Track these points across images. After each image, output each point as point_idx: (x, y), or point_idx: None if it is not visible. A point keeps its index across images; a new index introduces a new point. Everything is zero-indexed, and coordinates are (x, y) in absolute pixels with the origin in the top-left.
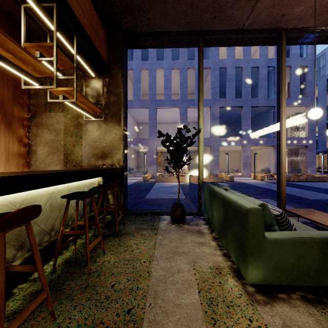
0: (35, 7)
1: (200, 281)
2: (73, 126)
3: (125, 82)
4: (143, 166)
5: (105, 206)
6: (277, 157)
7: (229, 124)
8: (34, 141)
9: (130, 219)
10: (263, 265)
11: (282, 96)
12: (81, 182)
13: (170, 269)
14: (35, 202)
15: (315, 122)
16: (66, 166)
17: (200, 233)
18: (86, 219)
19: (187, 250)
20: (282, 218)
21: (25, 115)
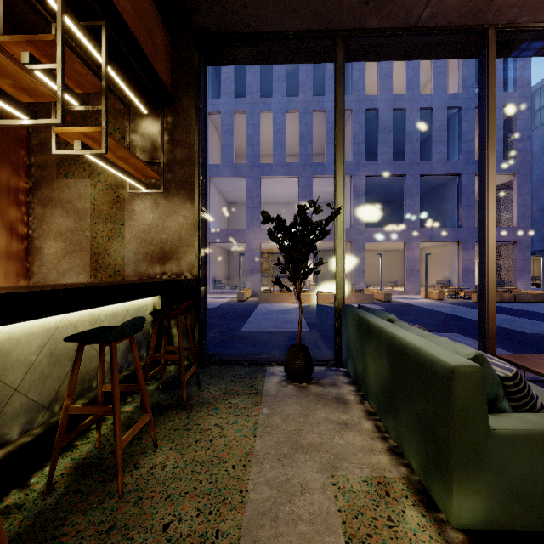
0: None
1: (347, 514)
2: (107, 203)
3: (202, 124)
4: (237, 276)
5: (163, 350)
6: (479, 260)
7: (382, 206)
8: (37, 230)
9: (211, 373)
10: (485, 490)
11: (488, 148)
12: (119, 305)
13: (286, 486)
14: (16, 349)
15: (529, 201)
16: (95, 276)
17: (341, 403)
18: (115, 384)
19: (319, 439)
20: (516, 383)
21: (22, 183)
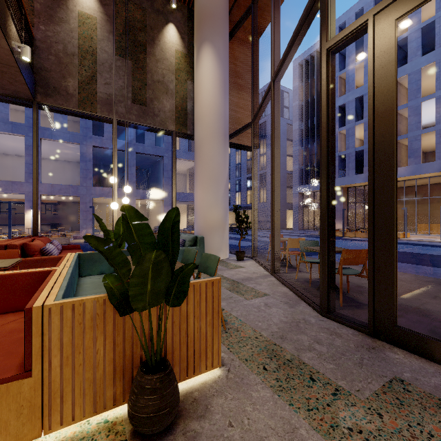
0: None
1: None
2: None
3: None
4: None
5: None
6: None
7: None
8: None
9: None
10: None
11: None
12: None
13: None
14: None
15: None
16: None
17: None
18: None
19: None
20: None
21: None
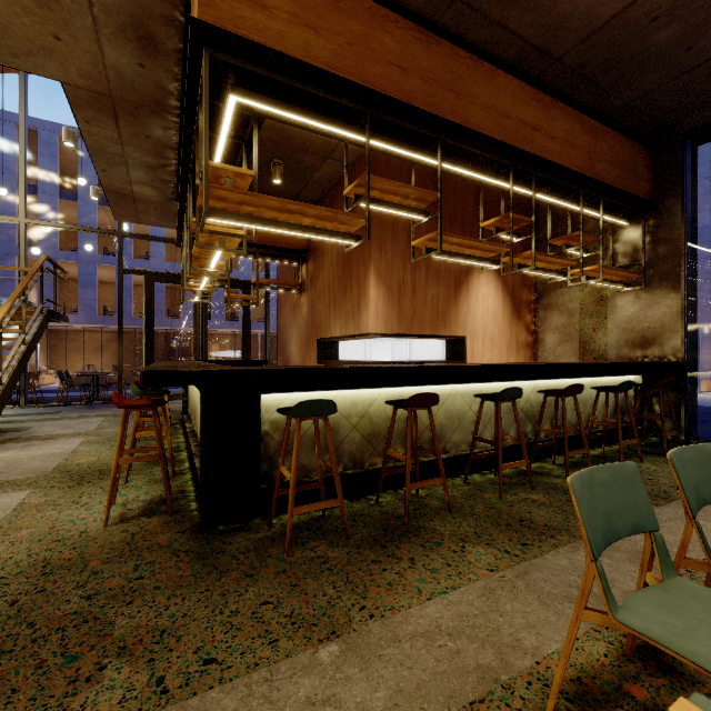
0: (560, 203)
1: None
2: (592, 302)
3: (689, 215)
4: None
5: (645, 415)
6: None
7: None
8: (540, 327)
9: None
10: None
11: None
12: (608, 379)
13: None
14: None
15: None
16: (583, 358)
17: None
18: (618, 413)
19: None
20: None
21: (532, 297)
